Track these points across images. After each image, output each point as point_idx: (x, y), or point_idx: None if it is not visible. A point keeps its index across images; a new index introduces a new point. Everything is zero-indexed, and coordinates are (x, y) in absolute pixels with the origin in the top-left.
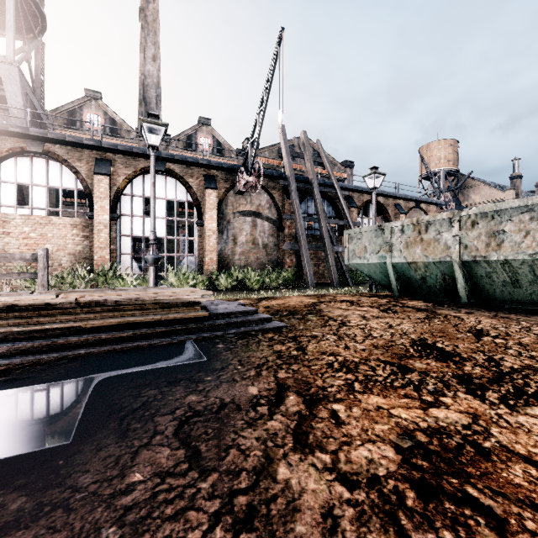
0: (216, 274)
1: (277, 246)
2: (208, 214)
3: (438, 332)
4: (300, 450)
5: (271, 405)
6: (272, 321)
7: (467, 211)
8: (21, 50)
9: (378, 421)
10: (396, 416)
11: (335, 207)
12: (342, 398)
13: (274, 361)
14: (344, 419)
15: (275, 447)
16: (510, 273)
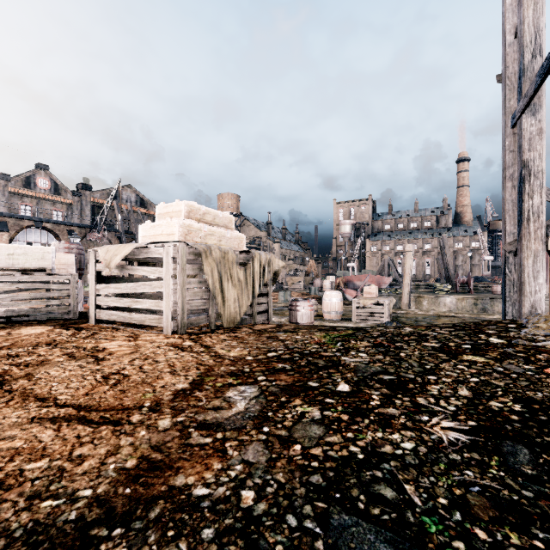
0: None
1: None
2: None
3: None
4: None
5: None
6: None
7: None
8: None
9: None
10: None
11: None
12: None
13: None
14: None
15: None
16: None
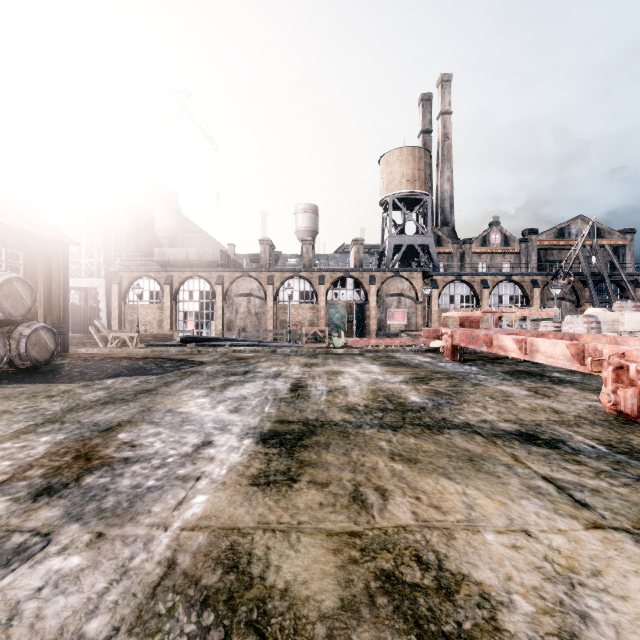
0: None
1: None
2: (535, 302)
3: None
4: None
5: None
6: None
7: None
8: None
9: None
10: None
11: (621, 288)
12: None
13: None
14: None
15: None
16: None
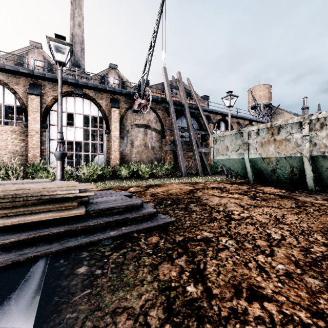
0: (118, 167)
1: (161, 148)
2: (113, 125)
3: None
4: None
5: None
6: (157, 215)
7: (317, 115)
8: None
9: None
10: None
11: (199, 123)
12: None
13: None
14: None
15: None
16: None
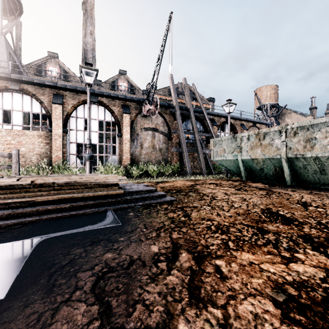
0: (130, 167)
1: (168, 150)
2: (124, 129)
3: (277, 204)
4: (195, 305)
5: (168, 261)
6: (166, 196)
7: (291, 125)
8: (6, 26)
9: (253, 275)
10: (266, 270)
11: (204, 125)
12: (222, 255)
13: (169, 225)
14: (226, 274)
15: (174, 302)
16: (319, 165)
